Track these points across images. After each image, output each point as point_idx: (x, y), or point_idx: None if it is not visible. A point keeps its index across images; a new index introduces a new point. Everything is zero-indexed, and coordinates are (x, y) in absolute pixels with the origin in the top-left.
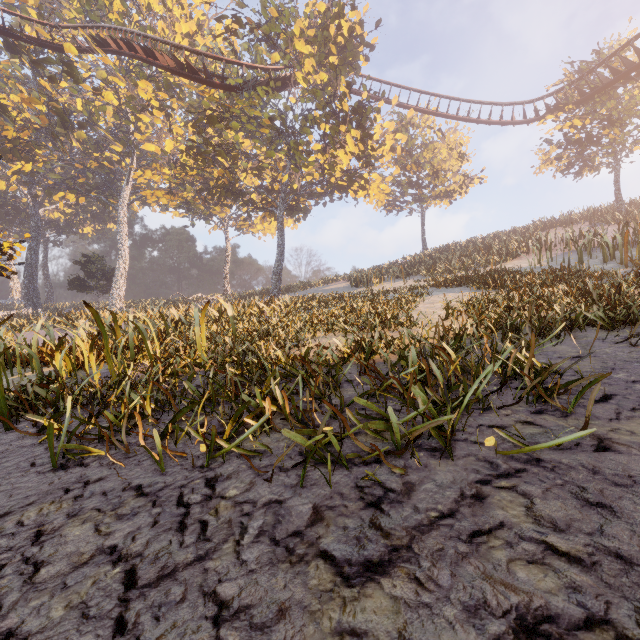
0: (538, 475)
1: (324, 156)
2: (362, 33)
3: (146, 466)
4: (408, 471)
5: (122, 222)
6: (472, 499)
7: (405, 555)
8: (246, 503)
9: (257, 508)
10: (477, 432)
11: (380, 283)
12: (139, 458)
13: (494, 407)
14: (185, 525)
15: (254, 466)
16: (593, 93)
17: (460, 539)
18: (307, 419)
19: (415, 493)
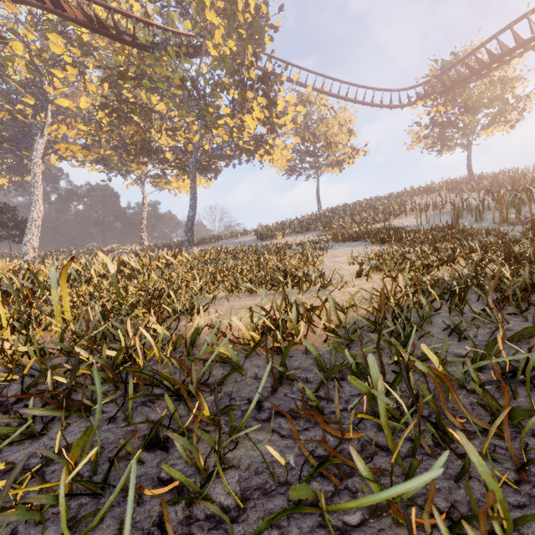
0: None
1: (233, 120)
2: (267, 14)
3: None
4: None
5: (36, 174)
6: None
7: None
8: None
9: None
10: None
11: (283, 237)
12: None
13: None
14: None
15: None
16: (453, 85)
17: None
18: None
19: None
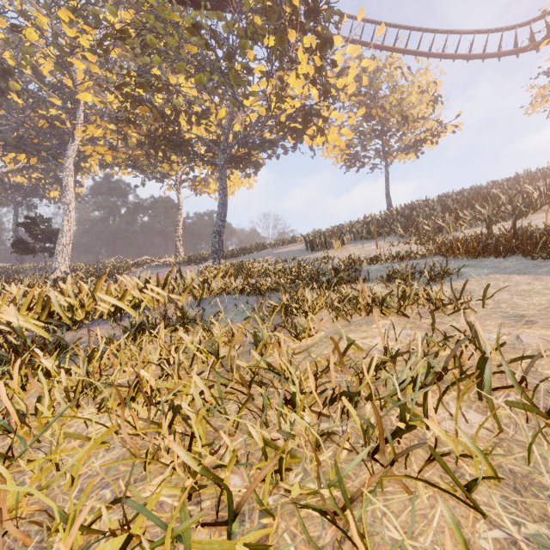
0: None
1: (269, 81)
2: None
3: None
4: None
5: (67, 182)
6: None
7: None
8: None
9: None
10: None
11: (342, 245)
12: None
13: None
14: None
15: None
16: None
17: None
18: None
19: None
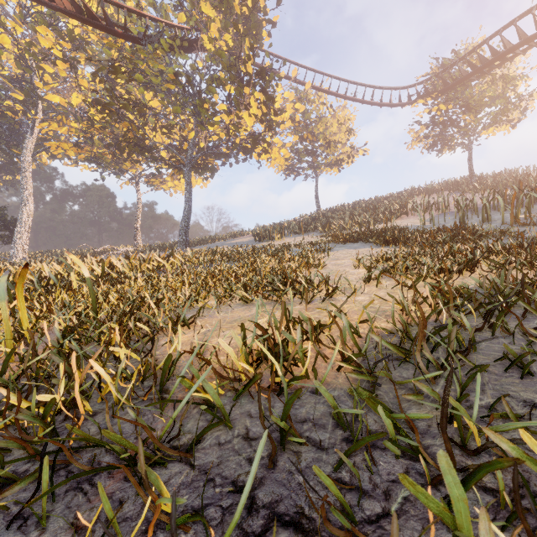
0: None
1: (229, 116)
2: (265, 8)
3: None
4: None
5: (25, 172)
6: None
7: None
8: None
9: None
10: None
11: (281, 238)
12: None
13: None
14: None
15: None
16: (455, 83)
17: None
18: None
19: None
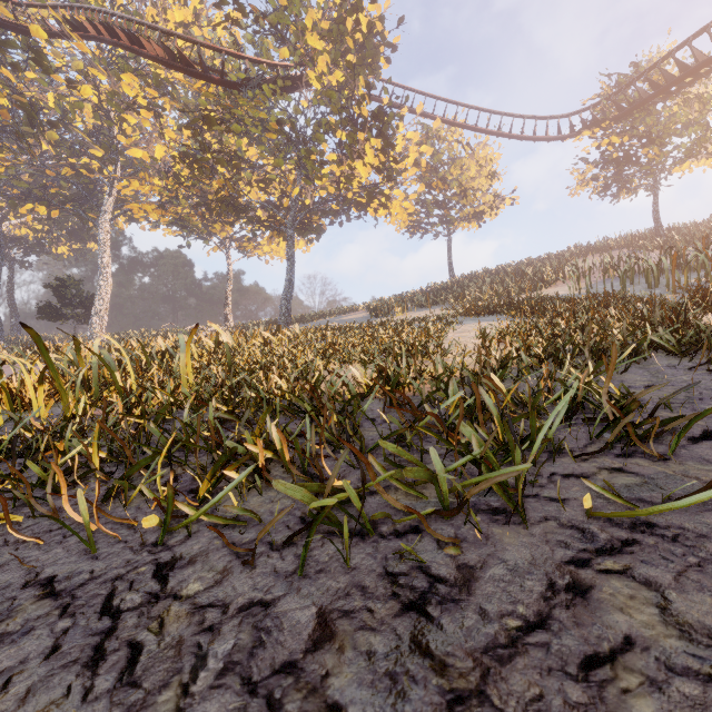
0: (658, 549)
1: (340, 167)
2: (383, 31)
3: (72, 544)
4: (462, 546)
5: (103, 240)
6: (569, 593)
7: (478, 711)
8: (211, 607)
9: (228, 616)
10: (558, 485)
11: (403, 313)
12: (66, 531)
13: (565, 449)
14: (103, 653)
15: (233, 542)
16: (632, 108)
17: (567, 674)
18: (314, 469)
19: (478, 584)
